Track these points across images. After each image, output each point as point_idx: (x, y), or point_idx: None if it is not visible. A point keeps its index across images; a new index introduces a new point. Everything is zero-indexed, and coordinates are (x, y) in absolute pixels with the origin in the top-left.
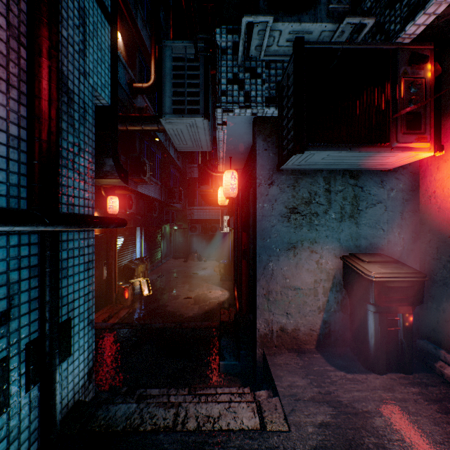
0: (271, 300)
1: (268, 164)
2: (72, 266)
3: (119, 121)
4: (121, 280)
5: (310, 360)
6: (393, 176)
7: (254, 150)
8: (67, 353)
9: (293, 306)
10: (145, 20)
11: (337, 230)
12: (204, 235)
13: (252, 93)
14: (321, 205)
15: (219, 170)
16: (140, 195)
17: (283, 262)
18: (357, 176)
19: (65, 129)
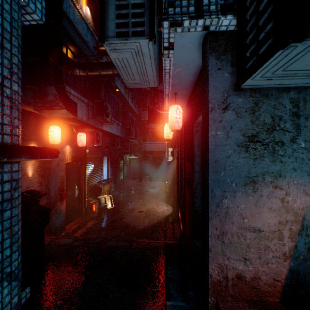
0: (225, 242)
1: (222, 85)
2: None
3: (80, 68)
4: (92, 196)
5: None
6: None
7: (206, 71)
8: None
9: (252, 250)
10: None
11: (308, 161)
12: (153, 163)
13: (205, 2)
14: (287, 132)
15: (165, 108)
16: (105, 132)
17: (239, 199)
18: None
19: None
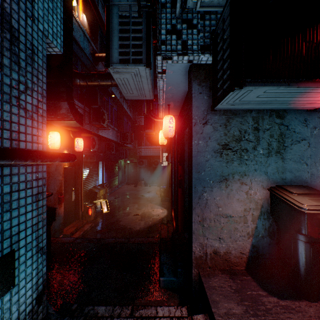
0: (205, 226)
1: (203, 105)
2: (17, 199)
3: (80, 78)
4: (87, 200)
5: (242, 283)
6: (316, 115)
7: (190, 94)
8: (9, 285)
9: (225, 231)
10: (104, 7)
11: (265, 164)
12: (149, 167)
13: (189, 42)
14: (250, 142)
15: (160, 117)
16: (101, 137)
17: (215, 193)
18: (283, 116)
19: (7, 65)
